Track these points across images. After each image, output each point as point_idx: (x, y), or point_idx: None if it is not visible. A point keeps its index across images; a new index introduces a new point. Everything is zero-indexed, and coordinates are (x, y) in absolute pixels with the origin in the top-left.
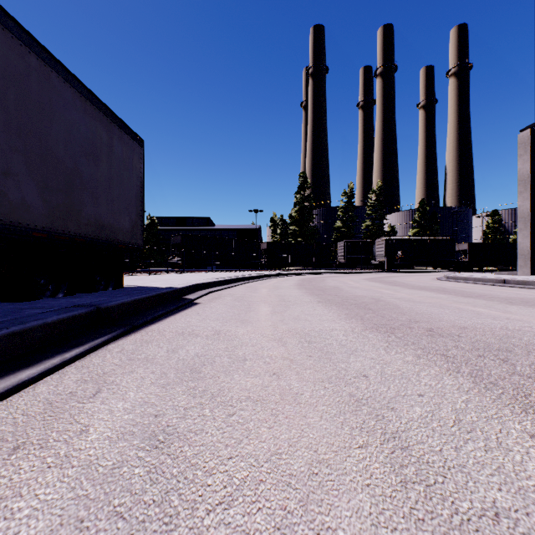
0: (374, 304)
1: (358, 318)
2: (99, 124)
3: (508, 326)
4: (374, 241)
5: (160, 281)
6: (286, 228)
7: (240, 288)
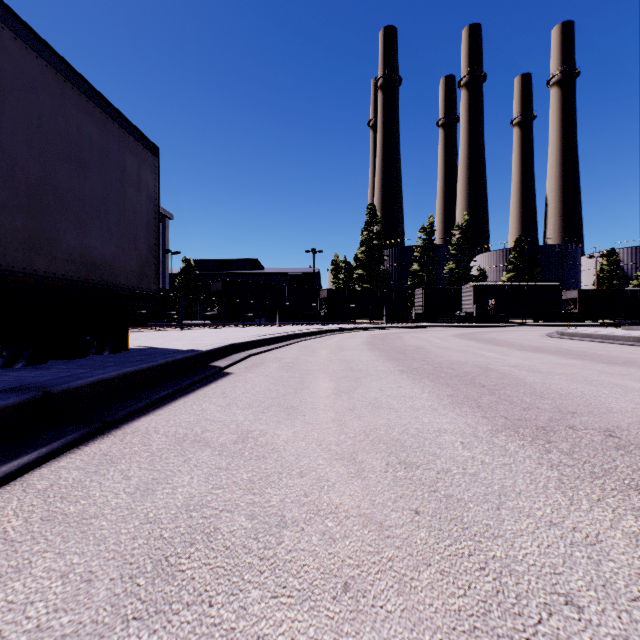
0: (485, 377)
1: (472, 404)
2: (87, 117)
3: None
4: (460, 287)
5: (186, 339)
6: (350, 272)
7: (292, 349)
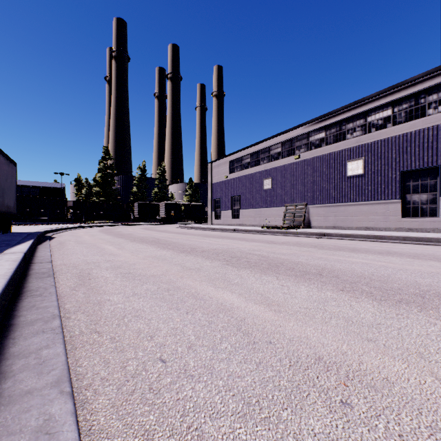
0: (127, 234)
1: (117, 236)
2: (8, 165)
3: (151, 236)
4: (159, 203)
5: (13, 230)
6: (91, 189)
7: (67, 233)
